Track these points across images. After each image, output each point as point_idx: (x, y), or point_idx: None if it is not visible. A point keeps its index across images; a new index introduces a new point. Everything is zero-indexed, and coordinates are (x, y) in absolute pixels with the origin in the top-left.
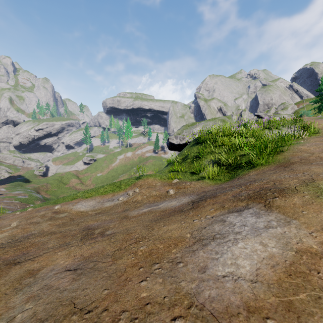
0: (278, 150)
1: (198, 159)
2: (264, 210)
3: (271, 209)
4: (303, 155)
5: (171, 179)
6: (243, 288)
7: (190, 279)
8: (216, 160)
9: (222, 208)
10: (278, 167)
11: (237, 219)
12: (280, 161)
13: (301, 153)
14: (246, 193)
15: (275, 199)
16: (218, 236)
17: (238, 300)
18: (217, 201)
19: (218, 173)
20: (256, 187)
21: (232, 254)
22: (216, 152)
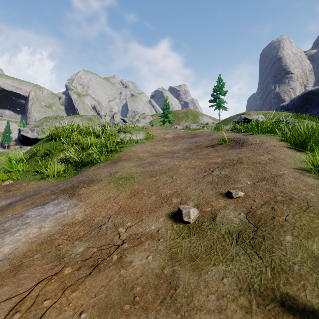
0: (118, 150)
1: (48, 157)
2: (66, 199)
3: (72, 197)
4: (130, 154)
5: (2, 181)
6: None
7: None
8: (67, 157)
9: (32, 204)
10: (110, 164)
11: (37, 212)
12: (115, 159)
13: (130, 153)
14: (65, 186)
15: (81, 189)
16: (2, 232)
17: None
18: (34, 198)
19: (65, 171)
20: (77, 181)
21: (1, 244)
22: (69, 150)
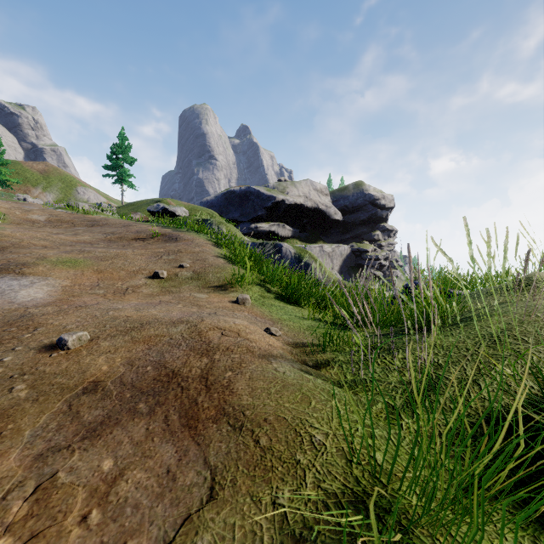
0: None
1: None
2: (20, 276)
3: (26, 275)
4: (12, 241)
5: None
6: (48, 299)
7: (8, 306)
8: None
9: None
10: None
11: None
12: None
13: (9, 238)
14: None
15: (23, 270)
16: None
17: (51, 300)
18: None
19: None
20: None
21: (24, 295)
22: None
